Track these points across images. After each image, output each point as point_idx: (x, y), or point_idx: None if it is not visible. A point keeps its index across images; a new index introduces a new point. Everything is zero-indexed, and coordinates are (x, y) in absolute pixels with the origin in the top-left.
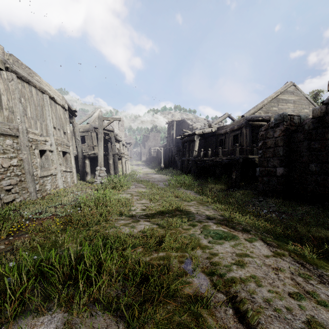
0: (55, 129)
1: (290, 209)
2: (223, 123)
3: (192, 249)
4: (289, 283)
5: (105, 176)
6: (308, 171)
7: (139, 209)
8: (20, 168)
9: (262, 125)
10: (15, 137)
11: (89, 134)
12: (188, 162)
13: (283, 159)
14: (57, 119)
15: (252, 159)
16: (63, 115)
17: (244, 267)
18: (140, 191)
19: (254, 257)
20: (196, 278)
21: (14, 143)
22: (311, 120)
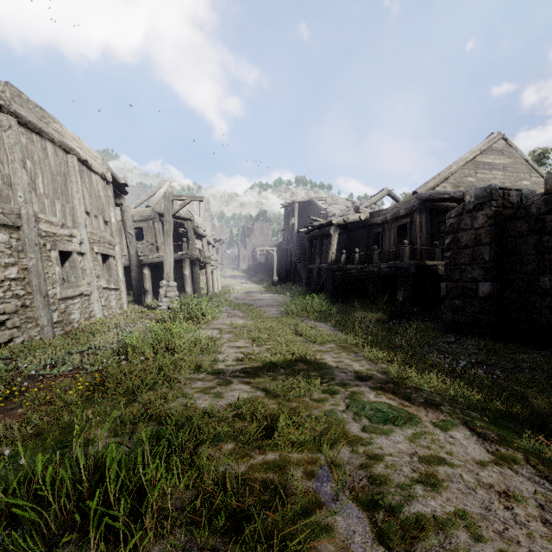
0: (88, 215)
1: (508, 360)
2: (378, 205)
3: (331, 444)
4: (541, 533)
5: (176, 296)
6: (537, 290)
7: (231, 358)
8: (24, 284)
9: (449, 208)
10: (14, 229)
11: (151, 225)
12: (319, 272)
13: (490, 268)
14: (92, 198)
15: (432, 268)
16: (103, 191)
17: (439, 489)
18: (235, 324)
19: (456, 466)
20: (341, 517)
21: (12, 239)
22: (543, 197)
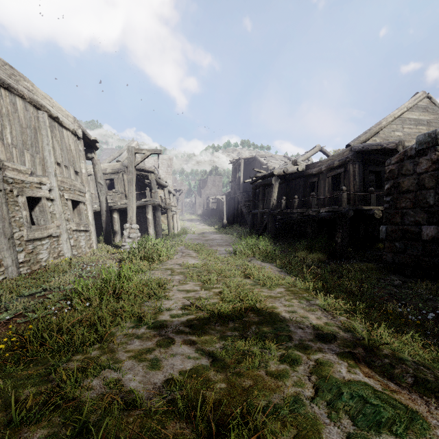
0: (59, 166)
1: None
2: (310, 161)
3: None
4: None
5: (138, 237)
6: None
7: (177, 306)
8: None
9: (379, 159)
10: None
11: (120, 177)
12: (262, 216)
13: (435, 211)
14: (63, 151)
15: (368, 212)
16: (75, 146)
17: None
18: (187, 265)
19: None
20: None
21: None
22: None
